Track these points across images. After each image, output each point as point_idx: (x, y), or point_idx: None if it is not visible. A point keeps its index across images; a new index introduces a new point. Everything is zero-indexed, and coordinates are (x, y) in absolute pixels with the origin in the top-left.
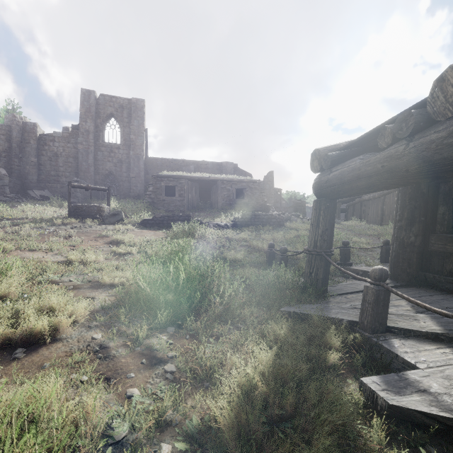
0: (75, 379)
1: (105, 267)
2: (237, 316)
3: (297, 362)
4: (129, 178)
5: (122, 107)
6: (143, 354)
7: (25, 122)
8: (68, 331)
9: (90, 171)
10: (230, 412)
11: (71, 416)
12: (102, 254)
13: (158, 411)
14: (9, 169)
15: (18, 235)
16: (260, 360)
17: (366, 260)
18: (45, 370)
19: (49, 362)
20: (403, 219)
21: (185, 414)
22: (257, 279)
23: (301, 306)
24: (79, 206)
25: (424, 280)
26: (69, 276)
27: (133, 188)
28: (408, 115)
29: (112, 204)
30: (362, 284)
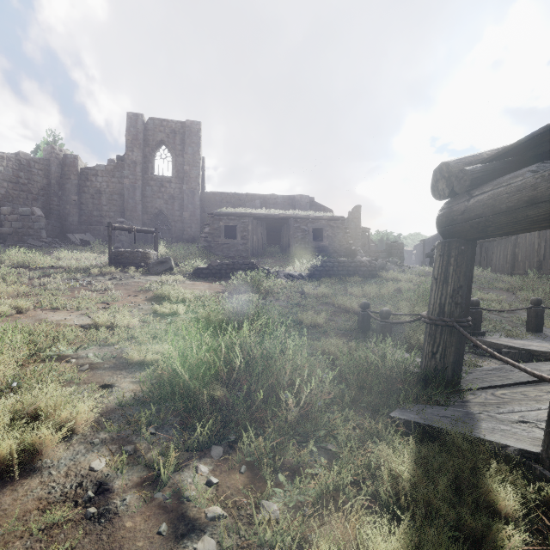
0: None
1: (138, 335)
2: (323, 428)
3: None
4: (183, 218)
5: (174, 133)
6: (165, 508)
7: (65, 154)
8: (54, 454)
9: (138, 210)
10: None
11: None
12: (139, 315)
13: None
14: (48, 210)
15: (44, 288)
16: None
17: (504, 328)
18: None
19: (1, 528)
20: None
21: None
22: (349, 361)
23: (424, 409)
24: (121, 252)
25: None
26: (86, 349)
27: (187, 230)
28: None
29: (162, 249)
30: (514, 370)
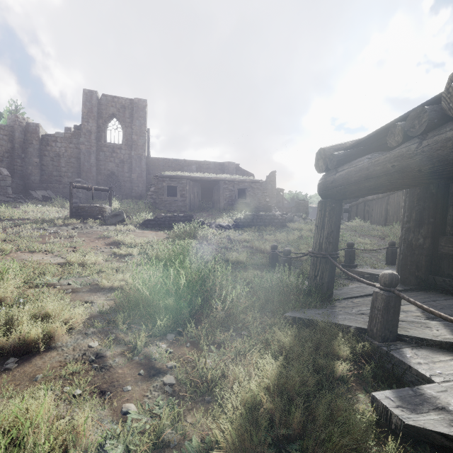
0: (68, 392)
1: (104, 269)
2: (240, 322)
3: (304, 374)
4: (131, 178)
5: (124, 108)
6: (141, 364)
7: (27, 122)
8: (63, 339)
9: (92, 171)
10: (233, 434)
11: (60, 438)
12: (102, 255)
13: (155, 431)
14: (12, 170)
15: (18, 236)
16: (265, 372)
17: (371, 262)
18: (37, 382)
19: (42, 374)
20: (411, 220)
21: (185, 433)
22: (260, 283)
23: (306, 311)
24: (81, 206)
25: (433, 284)
26: (67, 279)
27: (135, 188)
28: (421, 111)
29: (114, 204)
30: (368, 287)
